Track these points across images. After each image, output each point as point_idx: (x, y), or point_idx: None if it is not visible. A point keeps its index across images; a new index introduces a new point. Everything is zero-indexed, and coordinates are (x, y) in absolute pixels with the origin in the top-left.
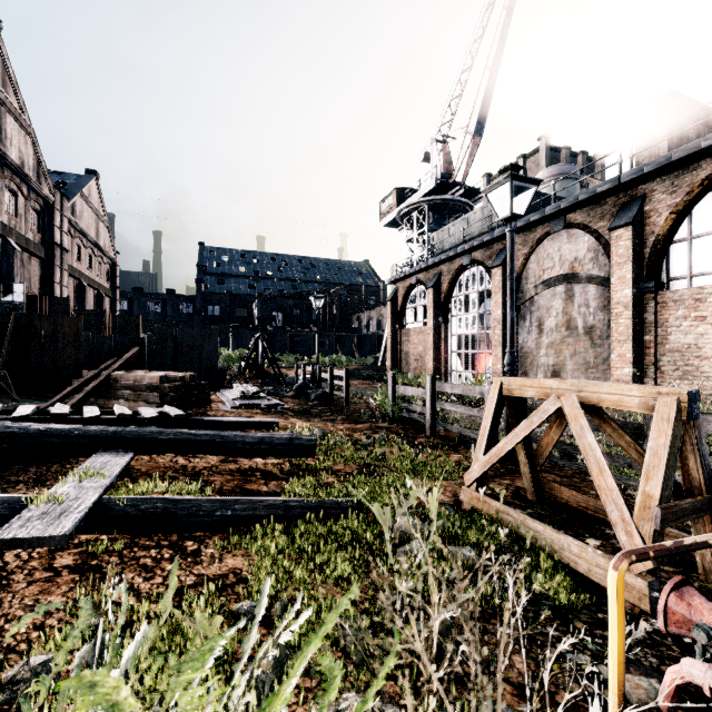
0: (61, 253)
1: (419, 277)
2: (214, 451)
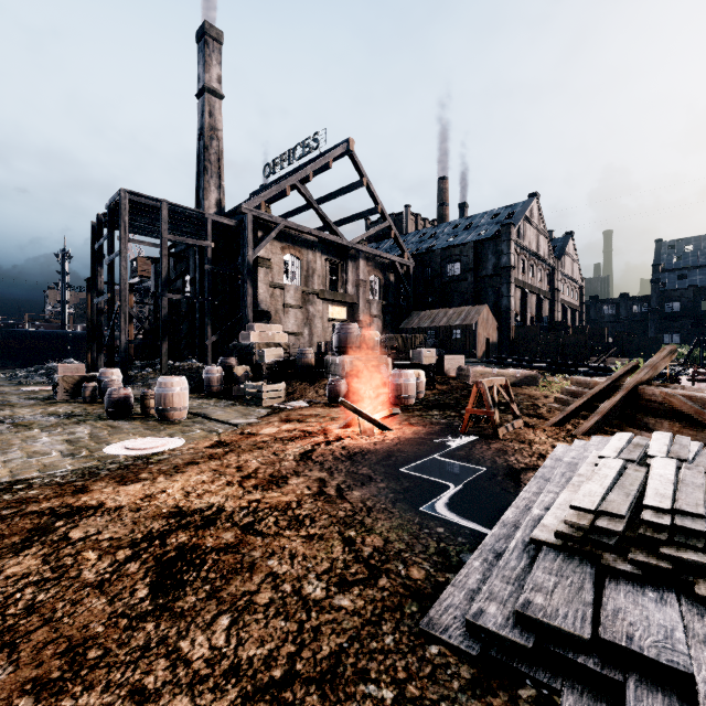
0: (557, 293)
1: None
2: None
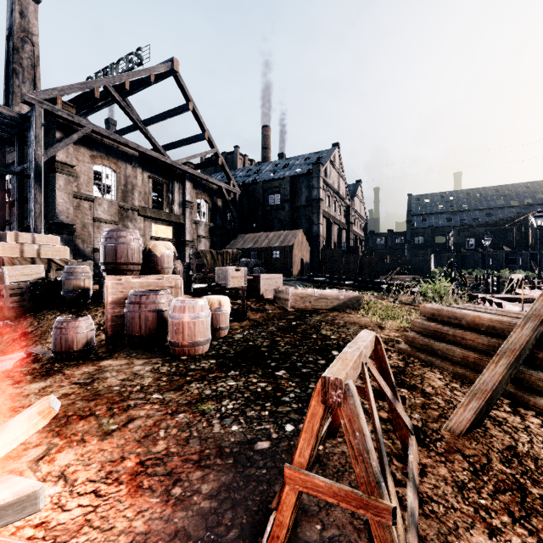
0: (351, 225)
1: None
2: None
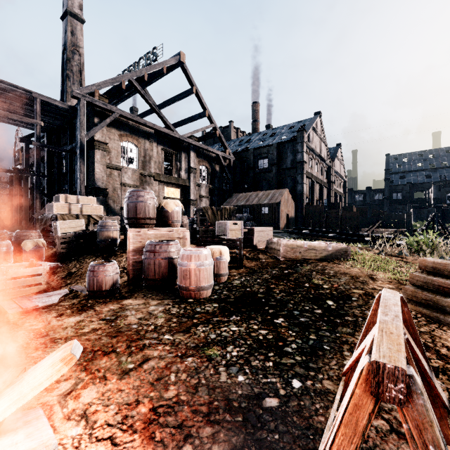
0: (332, 184)
1: None
2: None
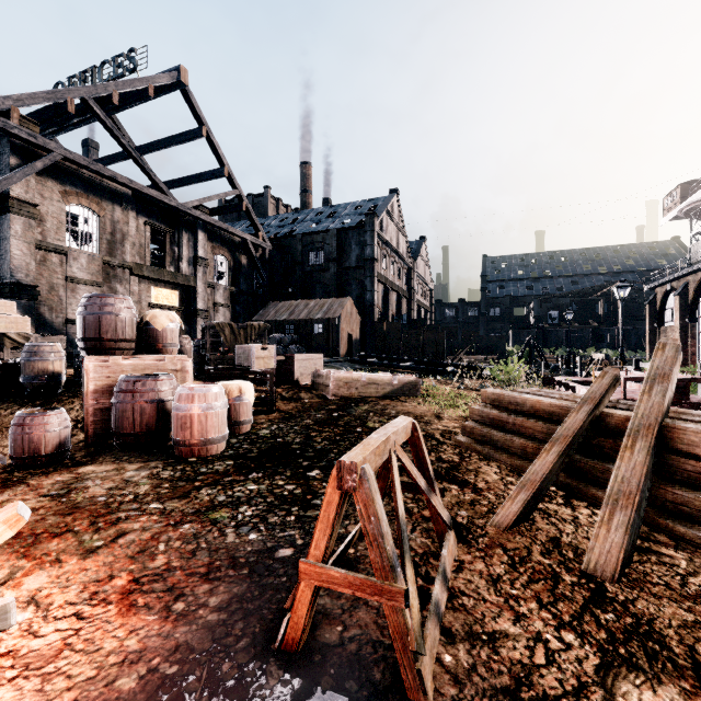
0: (413, 292)
1: (672, 285)
2: None
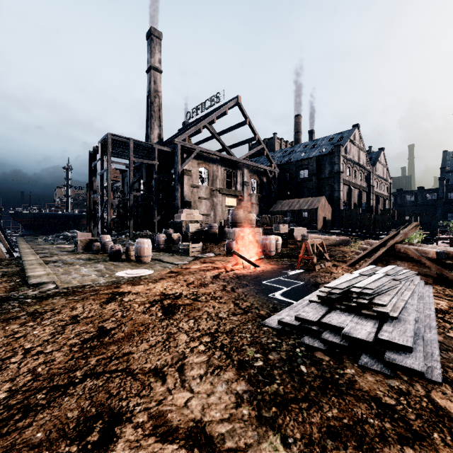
0: (372, 188)
1: None
2: (425, 240)
